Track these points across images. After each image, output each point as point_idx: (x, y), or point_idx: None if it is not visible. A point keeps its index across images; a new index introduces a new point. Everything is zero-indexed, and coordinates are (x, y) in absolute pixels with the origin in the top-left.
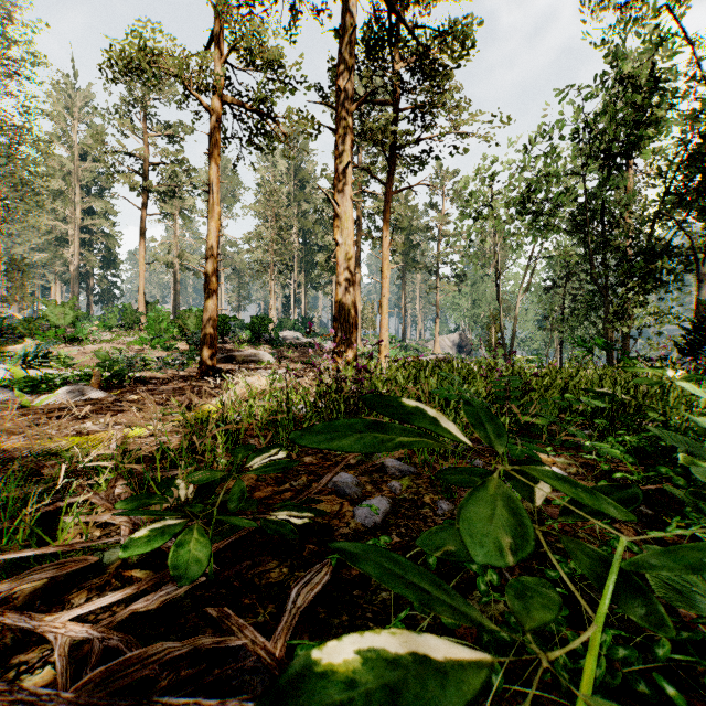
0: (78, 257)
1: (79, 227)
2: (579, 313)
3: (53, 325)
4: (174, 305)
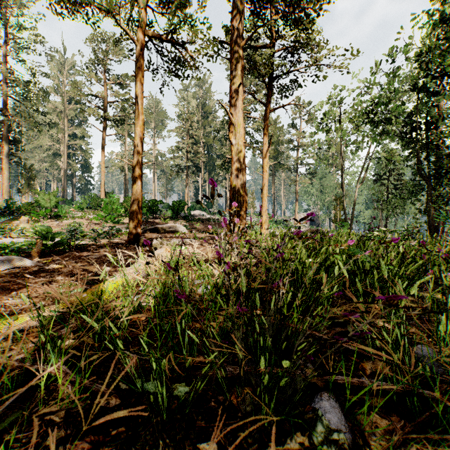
0: (66, 165)
1: (67, 146)
2: (403, 197)
3: (43, 207)
4: (125, 194)
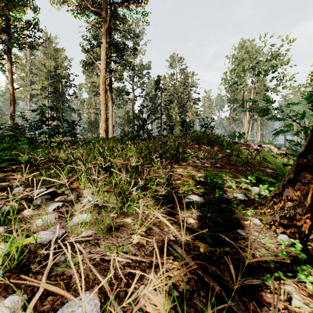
0: None
1: None
2: None
3: None
4: None
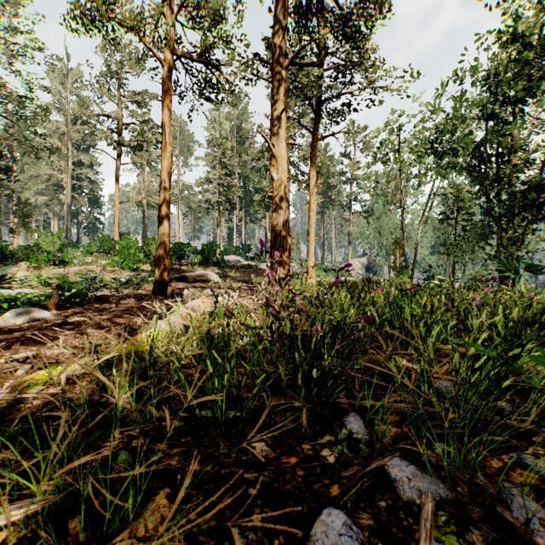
0: (70, 199)
1: (71, 176)
2: (472, 240)
3: (44, 251)
4: (143, 235)
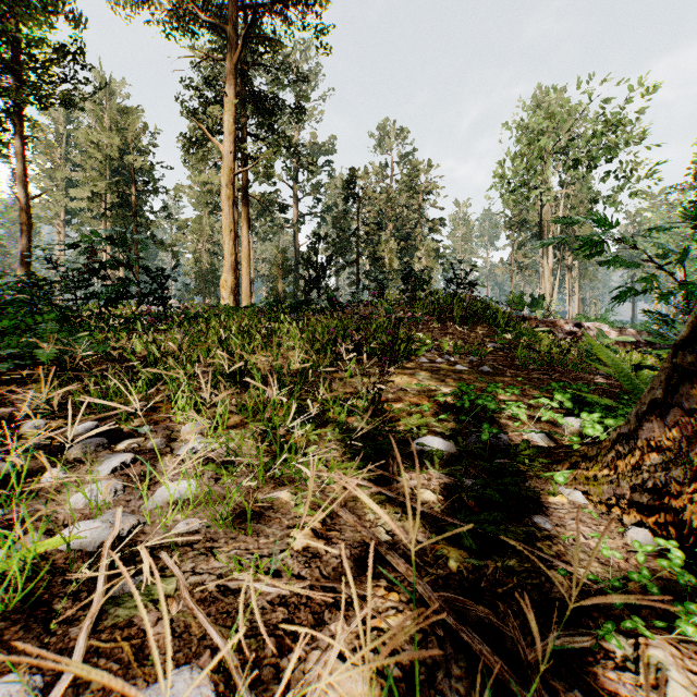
0: None
1: None
2: None
3: None
4: None
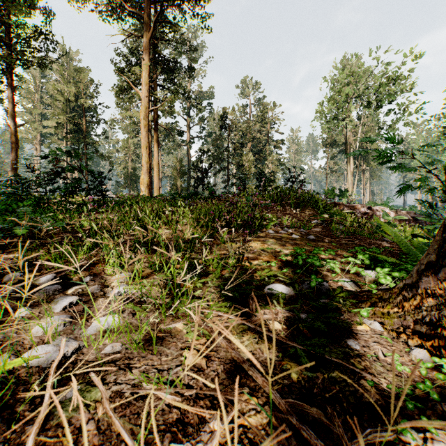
0: None
1: None
2: None
3: None
4: None
